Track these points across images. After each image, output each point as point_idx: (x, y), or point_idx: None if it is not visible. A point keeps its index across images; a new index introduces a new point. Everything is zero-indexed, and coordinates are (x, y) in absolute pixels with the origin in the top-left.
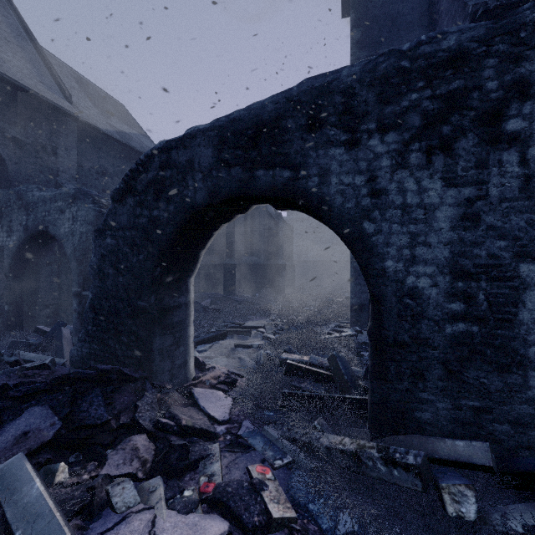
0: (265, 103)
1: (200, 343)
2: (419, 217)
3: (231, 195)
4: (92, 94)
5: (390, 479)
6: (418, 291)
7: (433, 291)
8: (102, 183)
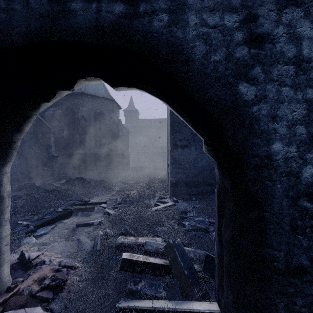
0: None
1: (41, 225)
2: None
3: (29, 38)
4: None
5: None
6: None
7: None
8: None
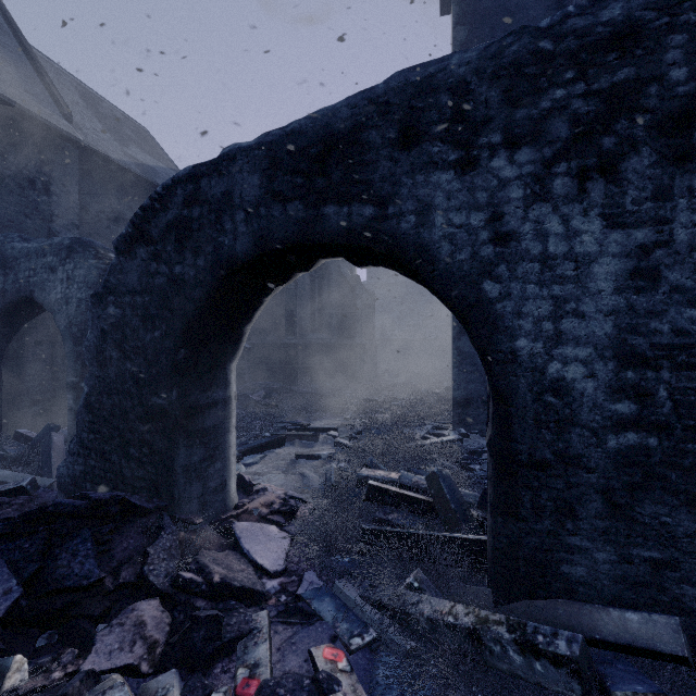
0: (337, 107)
1: (247, 452)
2: (567, 274)
3: (287, 242)
4: (103, 113)
5: (530, 676)
6: (566, 384)
7: (588, 384)
8: (115, 233)
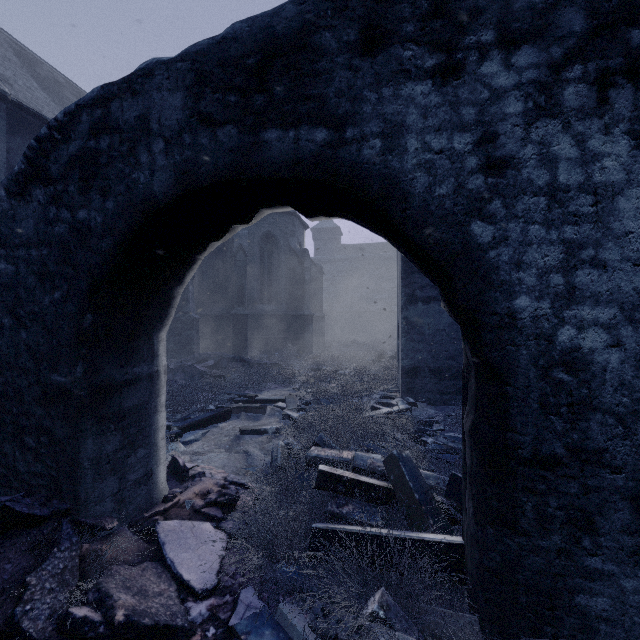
0: (280, 5)
1: (188, 428)
2: (583, 211)
3: (217, 178)
4: (41, 74)
5: None
6: (582, 356)
7: (613, 356)
8: None
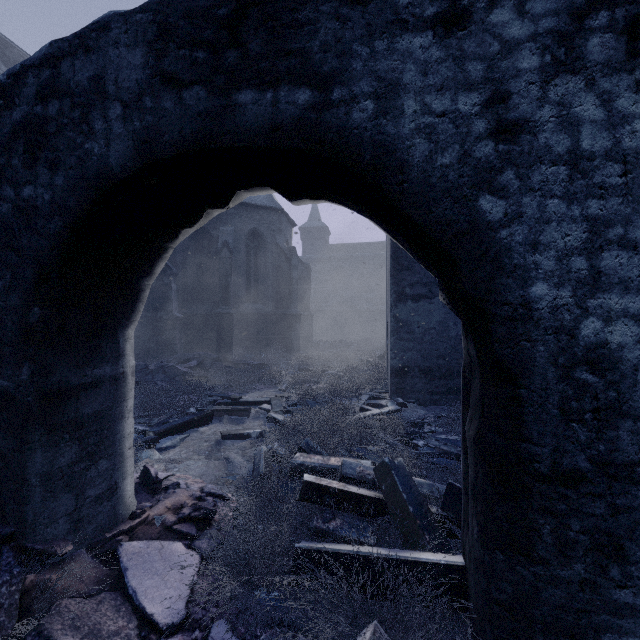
0: None
1: (166, 433)
2: (610, 182)
3: (183, 147)
4: (11, 58)
5: None
6: (609, 353)
7: None
8: None
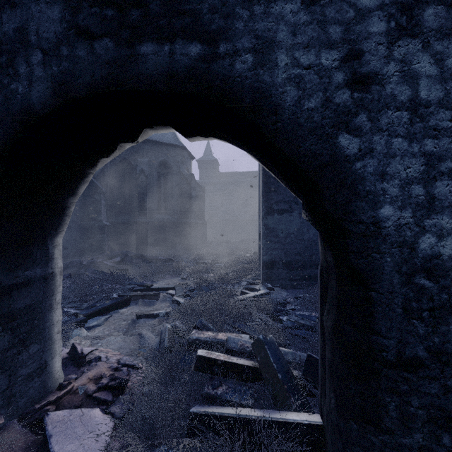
0: None
1: (93, 315)
2: (442, 125)
3: (94, 89)
4: None
5: None
6: (442, 263)
7: None
8: None
